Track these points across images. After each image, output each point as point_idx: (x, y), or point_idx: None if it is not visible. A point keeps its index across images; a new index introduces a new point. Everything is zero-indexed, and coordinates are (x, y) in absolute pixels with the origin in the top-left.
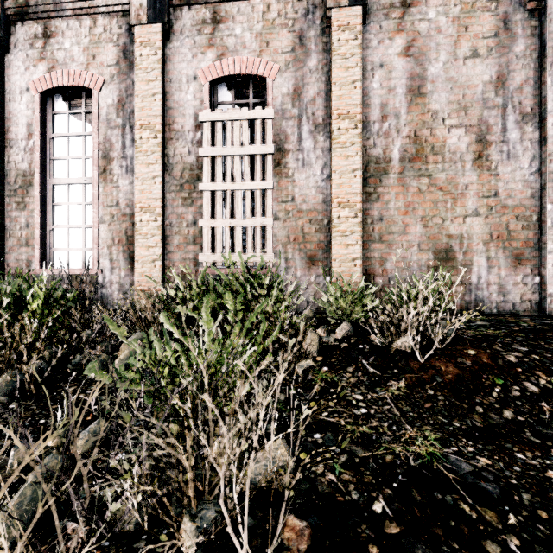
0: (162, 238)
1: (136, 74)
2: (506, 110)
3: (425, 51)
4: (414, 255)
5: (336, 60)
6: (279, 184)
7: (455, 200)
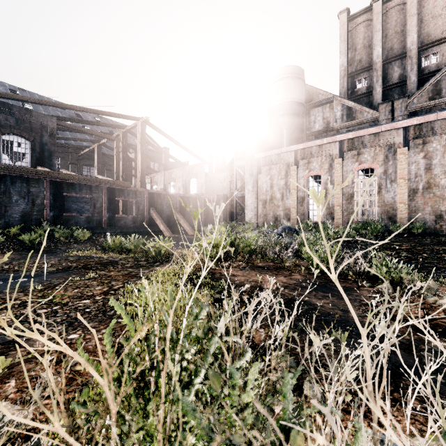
0: (342, 213)
1: (335, 171)
2: None
3: (431, 156)
4: (427, 216)
5: (398, 163)
6: (379, 197)
7: (443, 200)
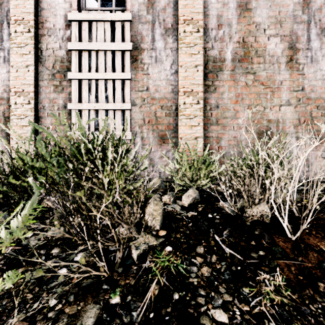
0: (34, 118)
1: None
2: (310, 25)
3: None
4: (242, 135)
5: None
6: (136, 76)
7: (273, 92)
